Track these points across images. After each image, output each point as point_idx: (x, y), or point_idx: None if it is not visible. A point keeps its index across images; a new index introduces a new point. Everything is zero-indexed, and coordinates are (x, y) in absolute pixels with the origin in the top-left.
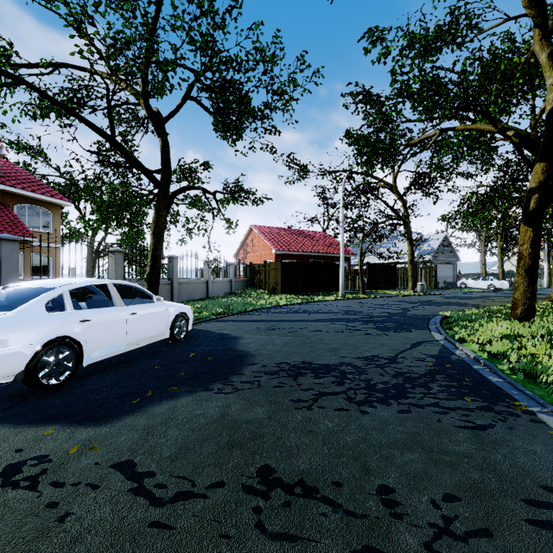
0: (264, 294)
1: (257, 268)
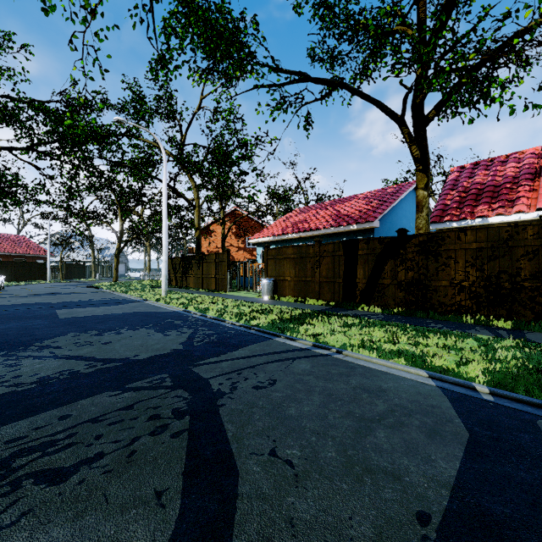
0: None
1: None
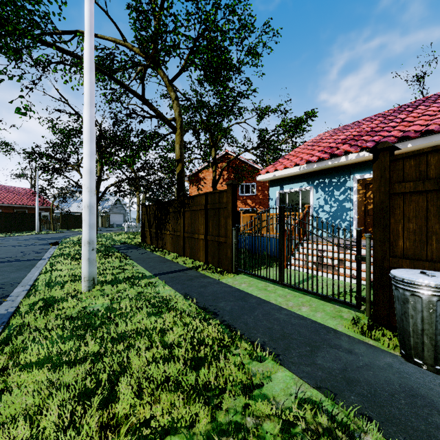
0: None
1: None
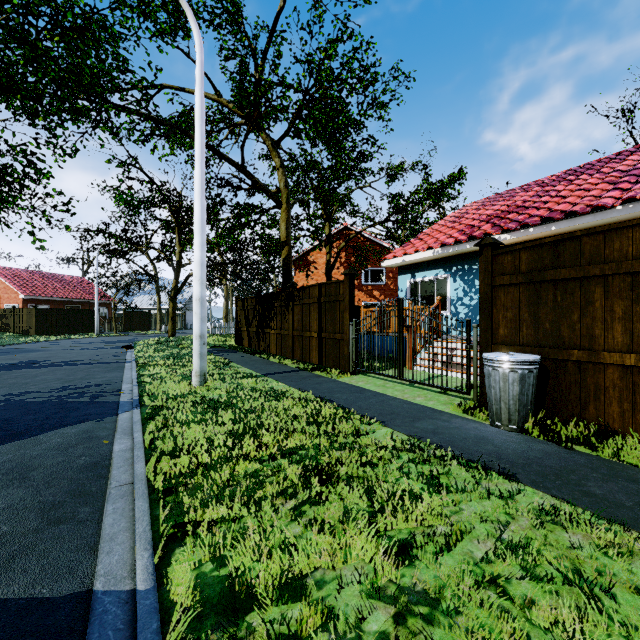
0: (16, 336)
1: (1, 312)
